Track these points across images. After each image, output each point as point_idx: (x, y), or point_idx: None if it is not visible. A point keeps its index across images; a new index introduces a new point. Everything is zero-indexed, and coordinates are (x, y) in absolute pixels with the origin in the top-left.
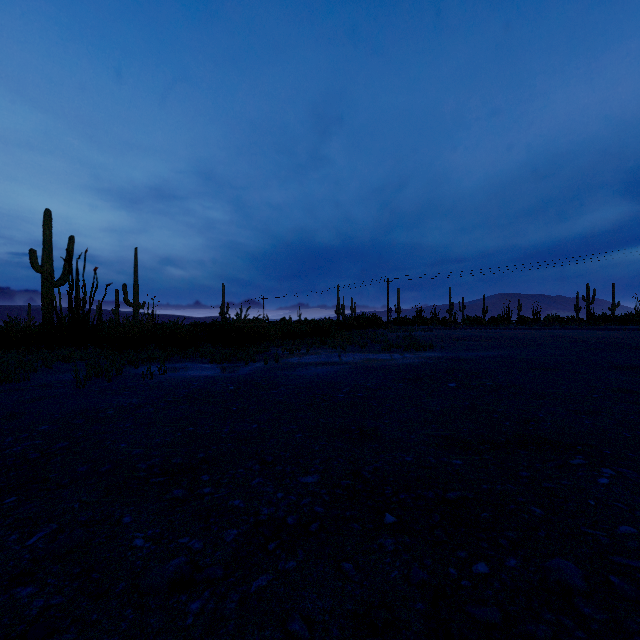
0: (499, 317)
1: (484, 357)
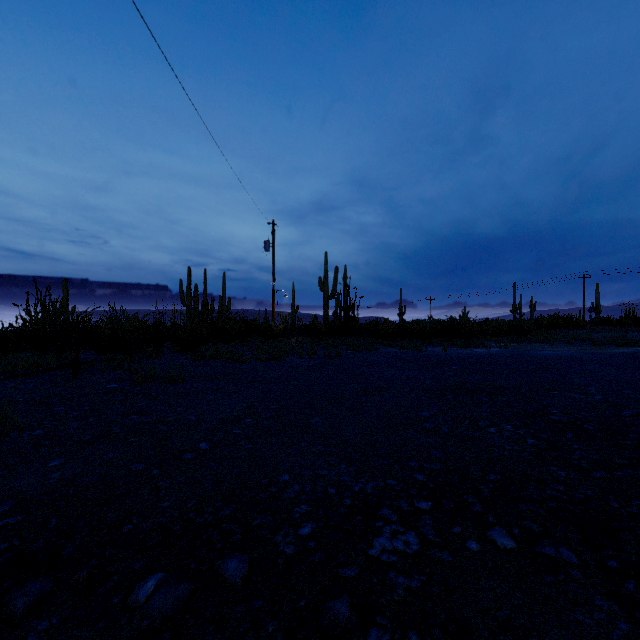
0: None
1: None
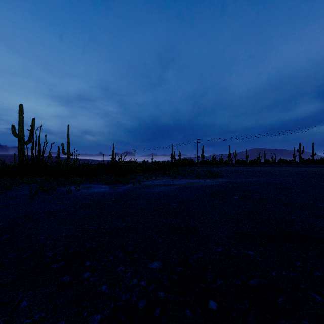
0: (255, 160)
1: (250, 181)
